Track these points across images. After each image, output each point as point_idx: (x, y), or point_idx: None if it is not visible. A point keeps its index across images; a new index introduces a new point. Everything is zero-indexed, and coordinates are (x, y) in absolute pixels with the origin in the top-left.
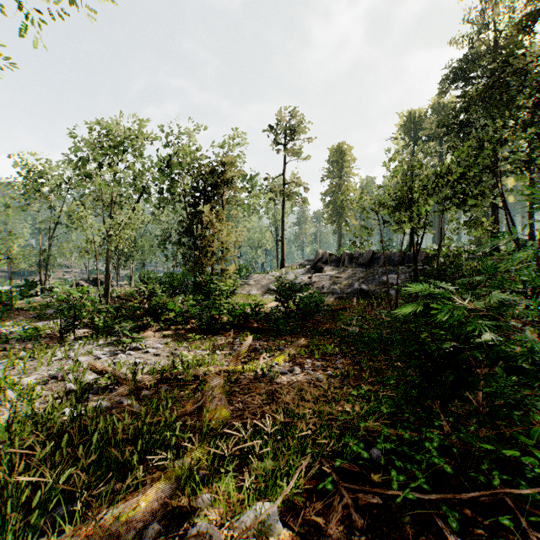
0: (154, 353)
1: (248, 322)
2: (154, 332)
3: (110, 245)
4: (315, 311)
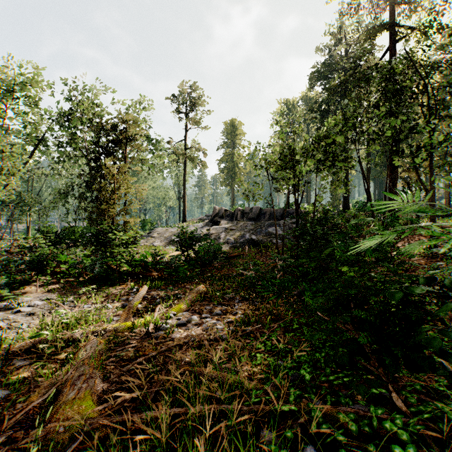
0: (29, 312)
1: (148, 271)
2: (37, 287)
3: None
4: (213, 258)
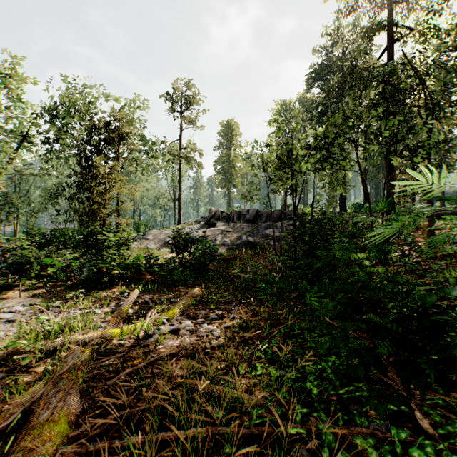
0: (10, 318)
1: (141, 274)
2: (20, 292)
3: None
4: (209, 261)
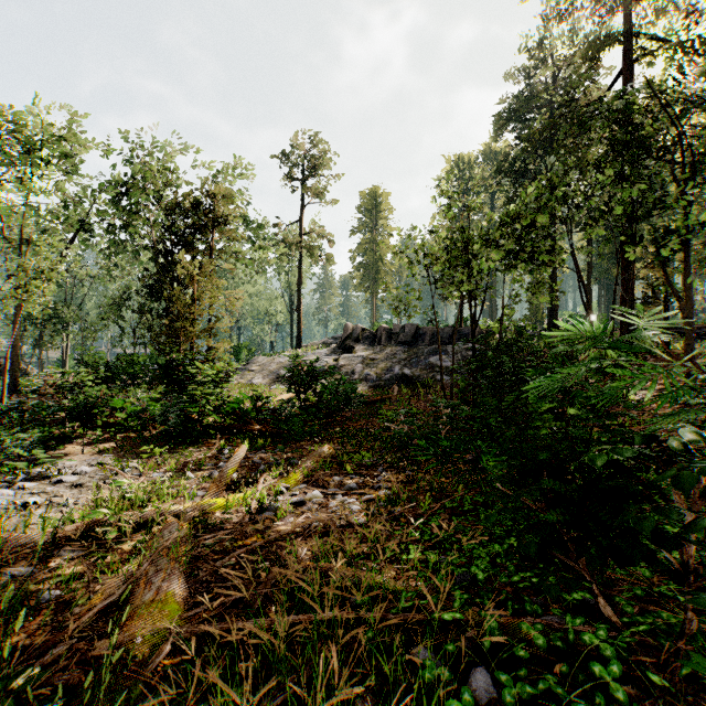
0: (74, 482)
1: (245, 424)
2: (83, 446)
3: (20, 309)
4: (344, 404)
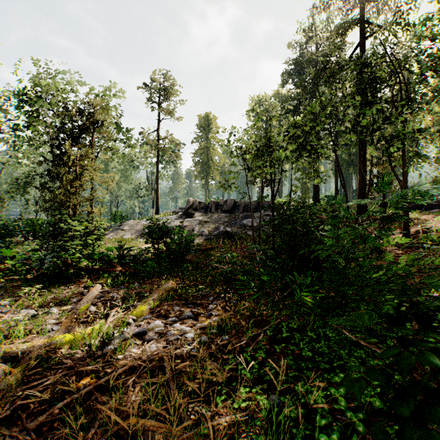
0: None
1: (111, 266)
2: None
3: None
4: (185, 251)
